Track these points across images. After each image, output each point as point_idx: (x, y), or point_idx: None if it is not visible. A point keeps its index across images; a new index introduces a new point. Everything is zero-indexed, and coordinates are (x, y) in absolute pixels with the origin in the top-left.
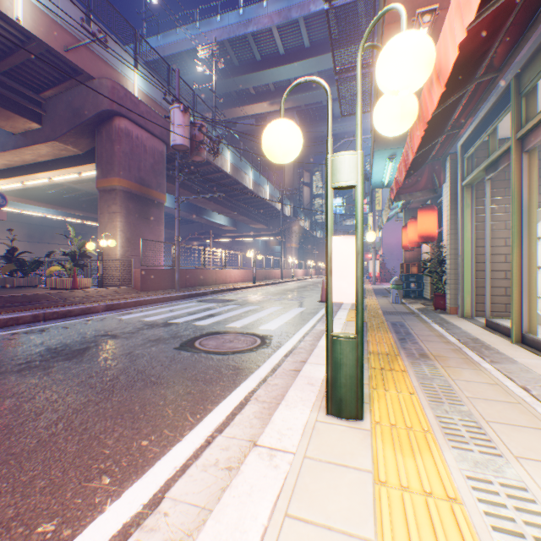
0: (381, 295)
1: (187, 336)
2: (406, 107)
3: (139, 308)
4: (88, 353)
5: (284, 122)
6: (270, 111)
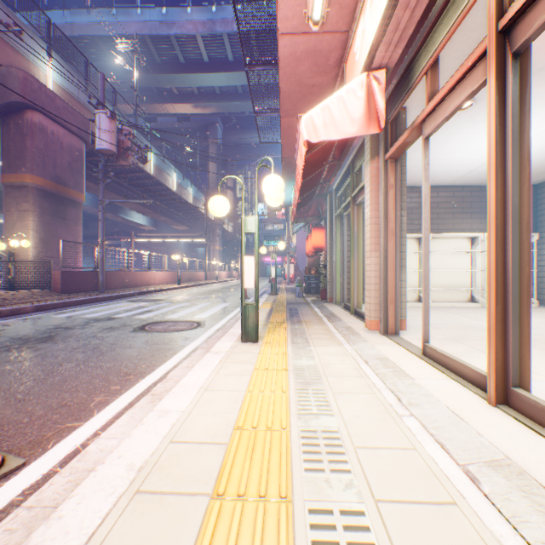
0: (291, 292)
1: (136, 325)
2: (278, 197)
3: (70, 308)
4: (57, 338)
5: (221, 198)
6: (194, 113)
